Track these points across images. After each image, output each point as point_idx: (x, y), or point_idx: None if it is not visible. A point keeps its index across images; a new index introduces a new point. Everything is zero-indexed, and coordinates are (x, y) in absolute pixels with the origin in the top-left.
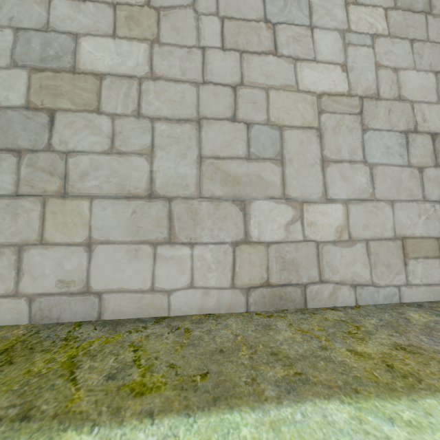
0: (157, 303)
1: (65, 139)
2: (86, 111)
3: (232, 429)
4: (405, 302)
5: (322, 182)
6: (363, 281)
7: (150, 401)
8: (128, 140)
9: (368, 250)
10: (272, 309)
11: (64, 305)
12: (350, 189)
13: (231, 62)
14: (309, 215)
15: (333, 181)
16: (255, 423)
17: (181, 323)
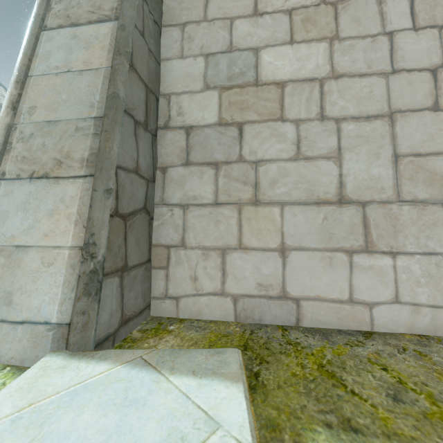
0: (358, 316)
1: (254, 149)
2: (271, 120)
3: None
4: None
5: None
6: None
7: None
8: (314, 144)
9: None
10: None
11: (264, 308)
12: None
13: (426, 42)
14: None
15: None
16: None
17: (400, 342)
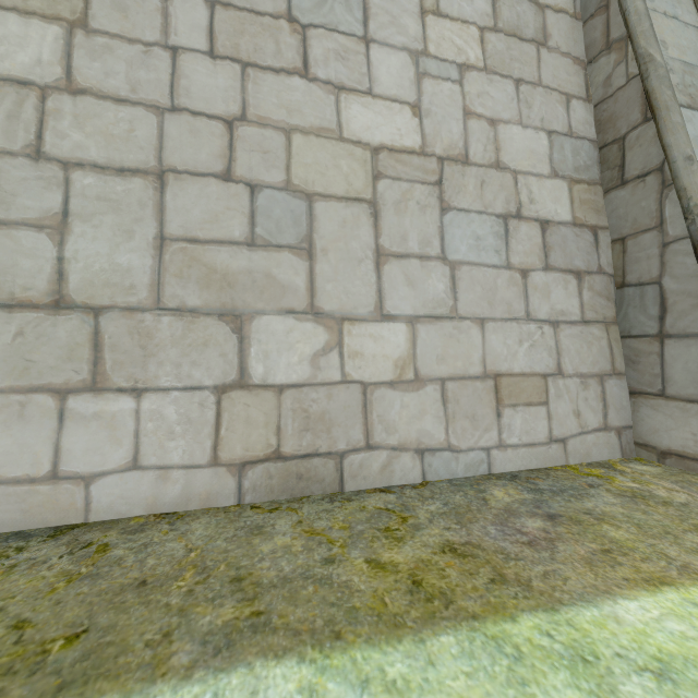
0: (63, 500)
1: None
2: None
3: None
4: (497, 473)
5: (375, 288)
6: (435, 444)
7: None
8: (14, 199)
9: (444, 395)
10: (284, 497)
11: None
12: (419, 300)
13: (225, 79)
14: (353, 340)
15: (394, 287)
16: None
17: (101, 535)
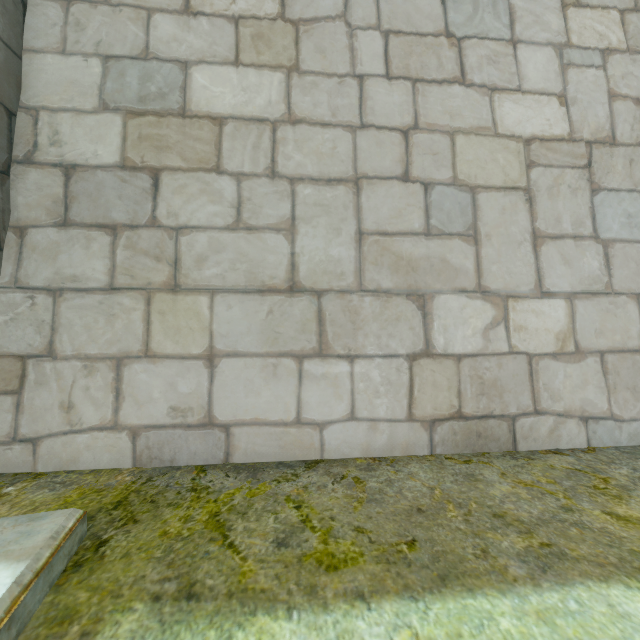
0: (306, 441)
1: (175, 209)
2: (202, 170)
3: (485, 619)
4: None
5: (534, 267)
6: (597, 412)
7: (352, 578)
8: (260, 210)
9: (603, 367)
10: (467, 452)
11: (180, 442)
12: (575, 277)
13: (400, 95)
14: (517, 316)
15: (551, 266)
16: (514, 613)
17: (345, 470)
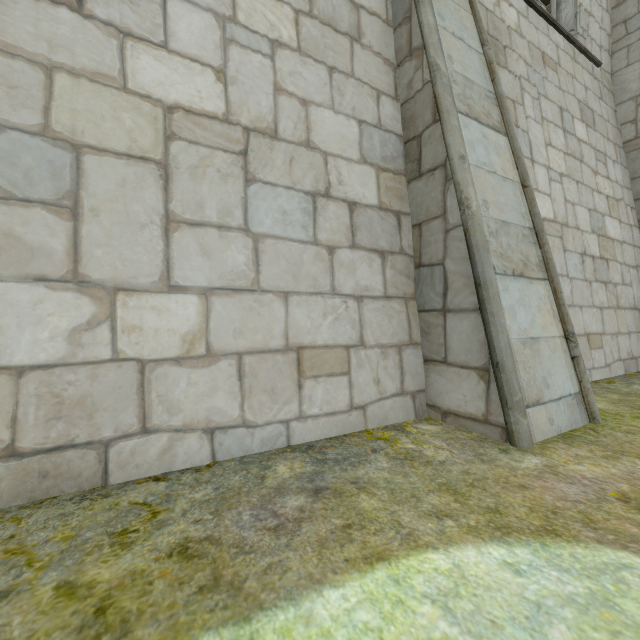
0: None
1: None
2: None
3: None
4: (295, 445)
5: (162, 256)
6: (227, 421)
7: None
8: None
9: (241, 370)
10: (18, 503)
11: None
12: (215, 271)
13: None
14: (129, 313)
15: (185, 257)
16: None
17: None
